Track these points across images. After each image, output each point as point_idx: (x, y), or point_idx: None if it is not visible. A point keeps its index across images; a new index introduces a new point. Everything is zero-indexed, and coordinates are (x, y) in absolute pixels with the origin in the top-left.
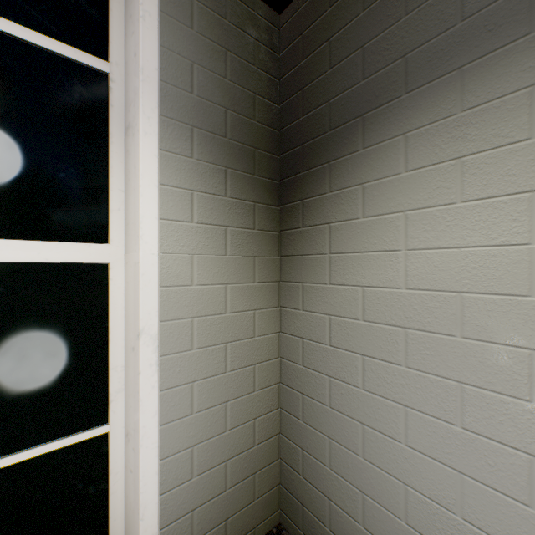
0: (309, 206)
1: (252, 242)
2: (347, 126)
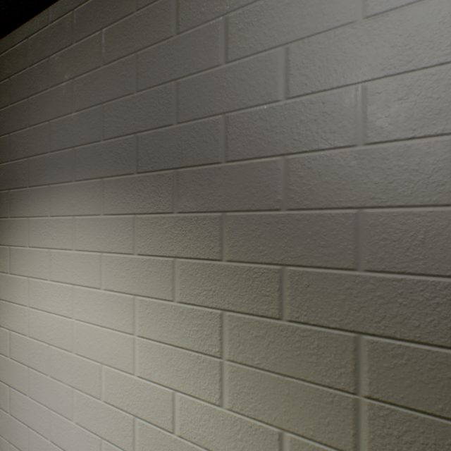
0: None
1: None
2: (3, 193)
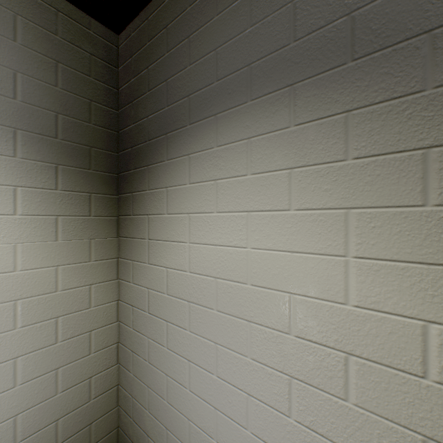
0: (137, 199)
1: (88, 227)
2: (158, 140)
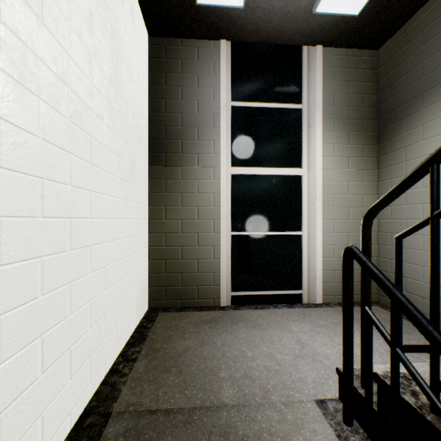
0: (394, 141)
1: (362, 163)
2: (414, 100)
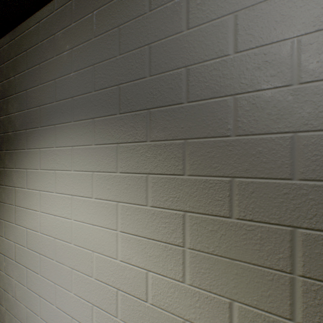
0: (7, 173)
1: None
2: (21, 132)
